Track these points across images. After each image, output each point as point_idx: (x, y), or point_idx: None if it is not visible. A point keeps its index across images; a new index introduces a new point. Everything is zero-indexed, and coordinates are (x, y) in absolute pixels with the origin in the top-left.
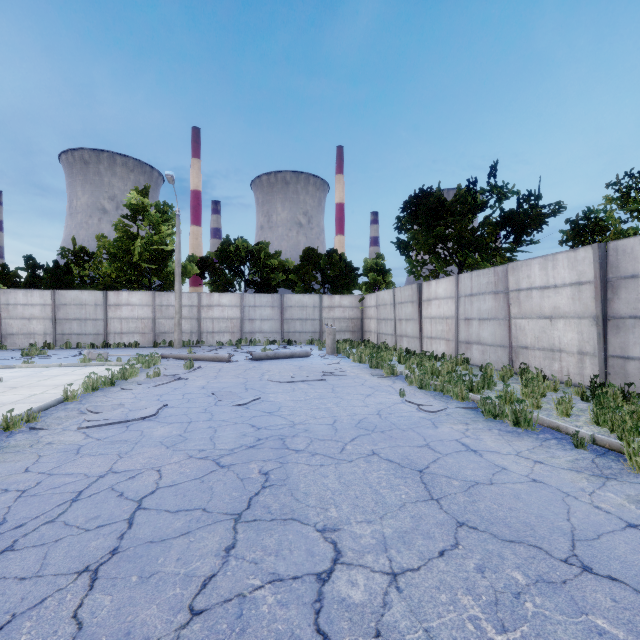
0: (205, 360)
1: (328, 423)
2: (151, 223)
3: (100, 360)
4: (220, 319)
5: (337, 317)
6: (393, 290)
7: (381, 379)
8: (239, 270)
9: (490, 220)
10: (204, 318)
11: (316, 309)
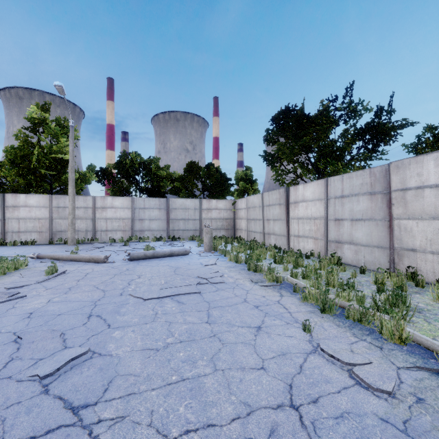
0: (81, 261)
1: None
2: (51, 135)
3: None
4: (113, 219)
5: (214, 217)
6: (262, 194)
7: (264, 289)
8: (134, 179)
9: (349, 132)
10: (98, 218)
11: (197, 211)
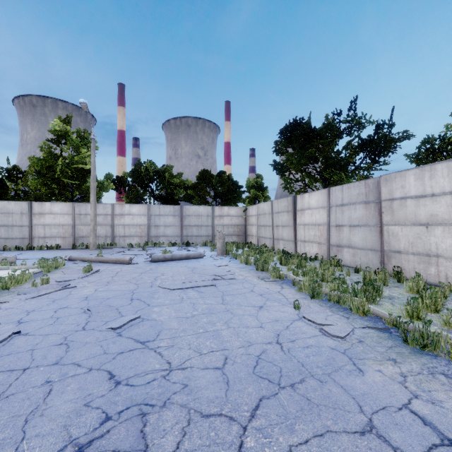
0: (108, 262)
1: (216, 366)
2: (73, 146)
3: (4, 264)
4: (130, 225)
5: (226, 224)
6: (271, 202)
7: (269, 283)
8: (148, 187)
9: (352, 144)
10: (117, 225)
11: (209, 217)
